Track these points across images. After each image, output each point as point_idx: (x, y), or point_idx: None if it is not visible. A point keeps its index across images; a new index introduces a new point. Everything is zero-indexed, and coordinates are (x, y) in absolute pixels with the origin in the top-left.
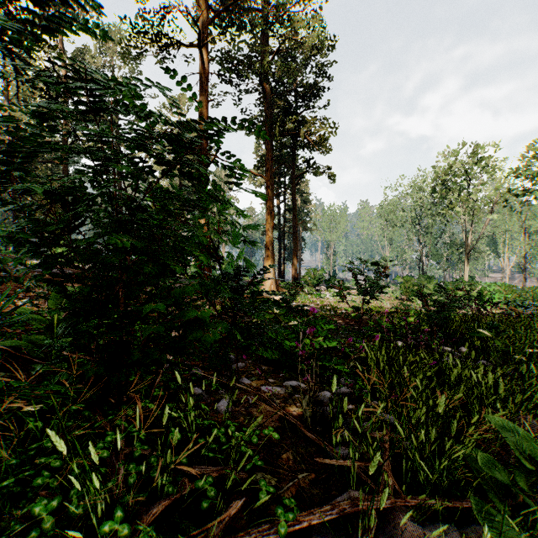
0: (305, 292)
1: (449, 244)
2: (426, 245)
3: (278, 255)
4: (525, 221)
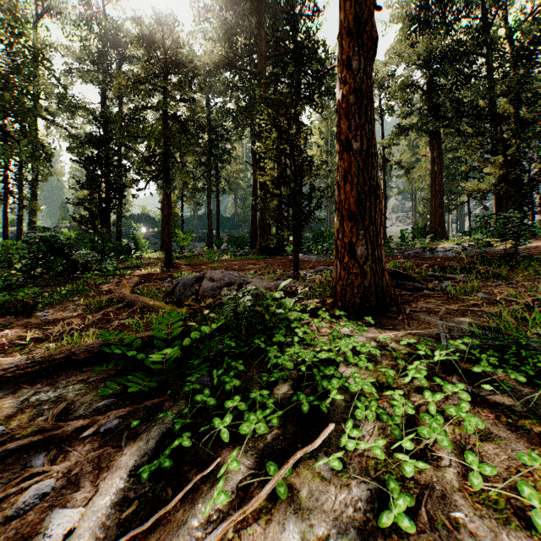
0: None
1: None
2: None
3: None
4: None
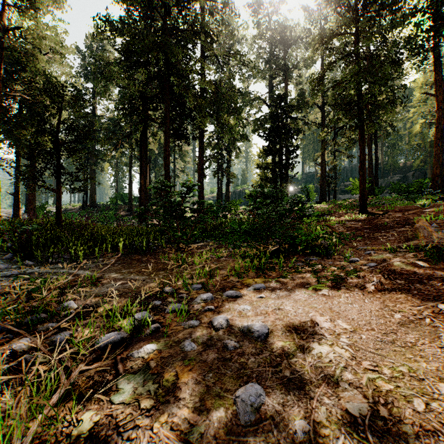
0: None
1: None
2: None
3: None
4: None
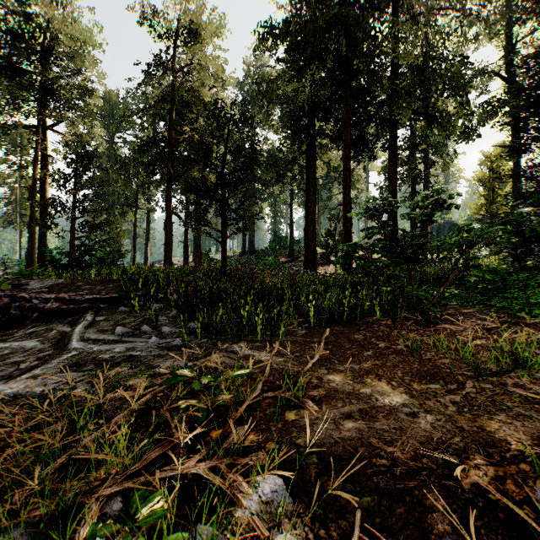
0: None
1: None
2: None
3: None
4: None
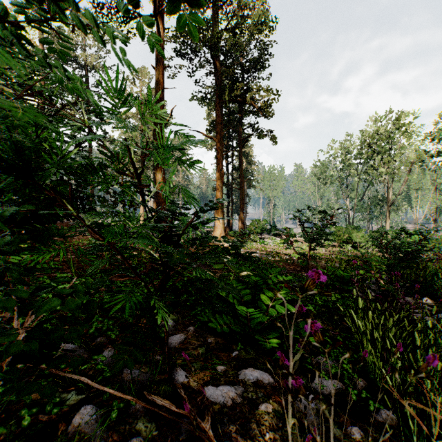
0: (250, 240)
1: (372, 199)
2: (352, 199)
3: (227, 208)
4: (436, 179)
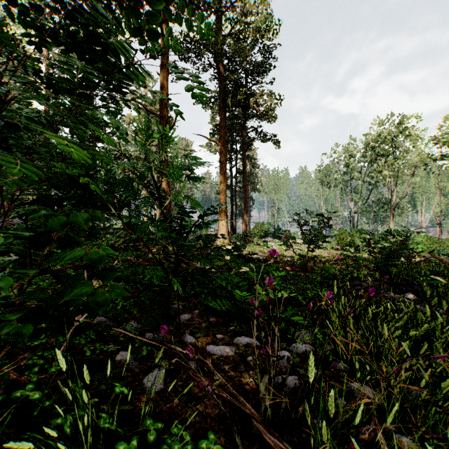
0: (254, 243)
1: (376, 202)
2: (356, 203)
3: (231, 212)
4: (441, 183)
